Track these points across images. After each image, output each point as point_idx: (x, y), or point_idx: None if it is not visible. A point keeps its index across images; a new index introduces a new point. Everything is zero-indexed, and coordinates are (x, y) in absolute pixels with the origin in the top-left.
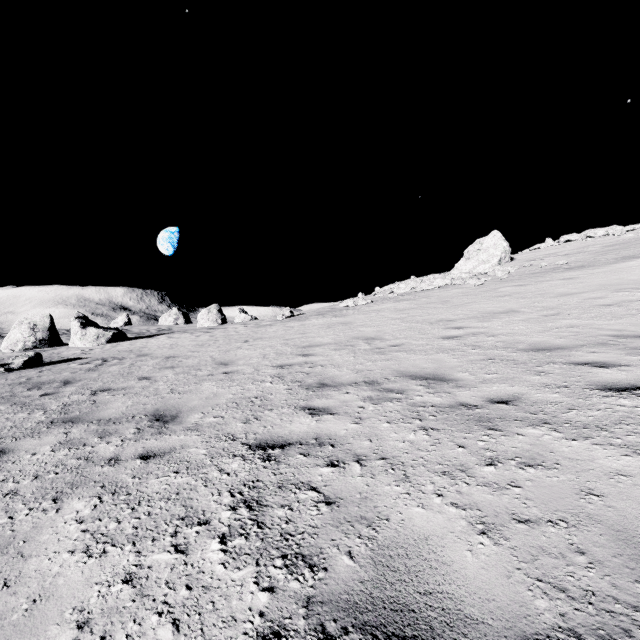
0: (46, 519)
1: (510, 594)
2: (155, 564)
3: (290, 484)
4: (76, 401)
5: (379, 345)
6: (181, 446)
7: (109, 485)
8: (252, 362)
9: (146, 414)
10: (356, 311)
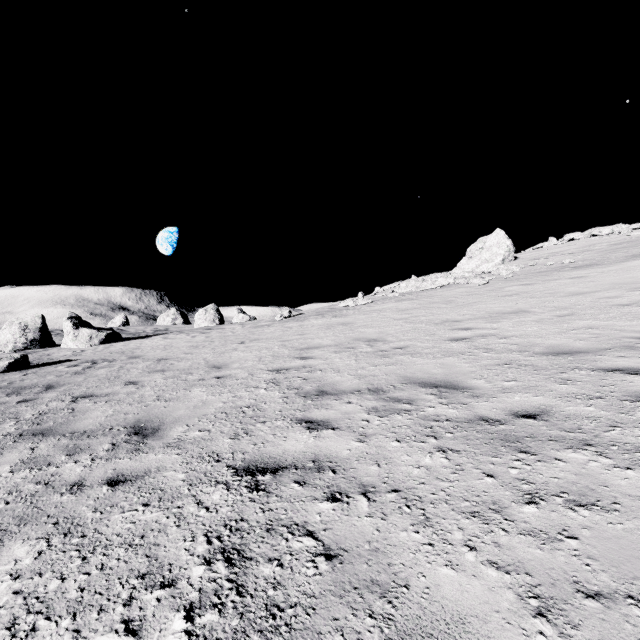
0: None
1: None
2: None
3: (281, 526)
4: (53, 409)
5: (382, 347)
6: (157, 468)
7: (63, 521)
8: (247, 365)
9: (125, 426)
10: (356, 311)
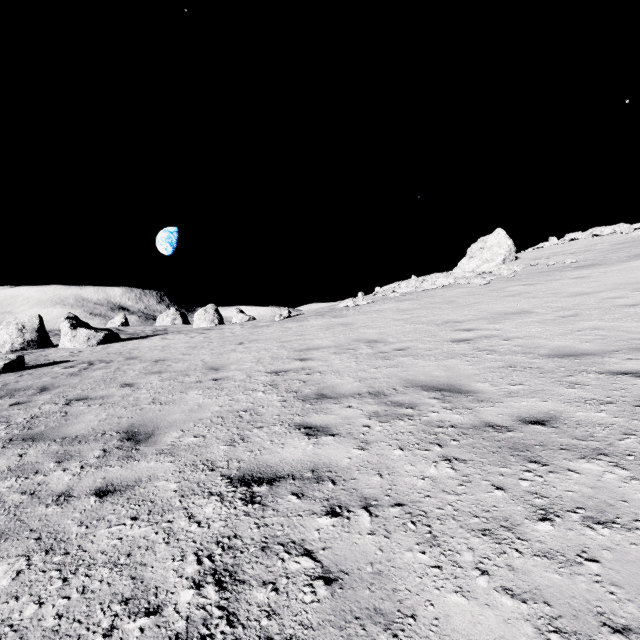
0: None
1: None
2: None
3: (277, 544)
4: (46, 412)
5: (383, 349)
6: (148, 477)
7: (46, 537)
8: (245, 367)
9: (118, 430)
10: (356, 311)
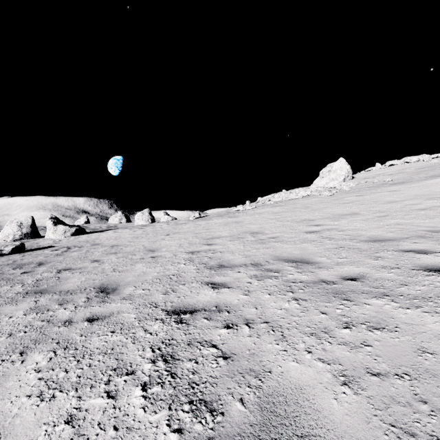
0: (13, 369)
1: (370, 438)
2: (91, 407)
3: (196, 342)
4: (46, 277)
5: (261, 237)
6: (118, 311)
7: (62, 342)
8: (171, 249)
9: (94, 287)
10: (245, 213)
